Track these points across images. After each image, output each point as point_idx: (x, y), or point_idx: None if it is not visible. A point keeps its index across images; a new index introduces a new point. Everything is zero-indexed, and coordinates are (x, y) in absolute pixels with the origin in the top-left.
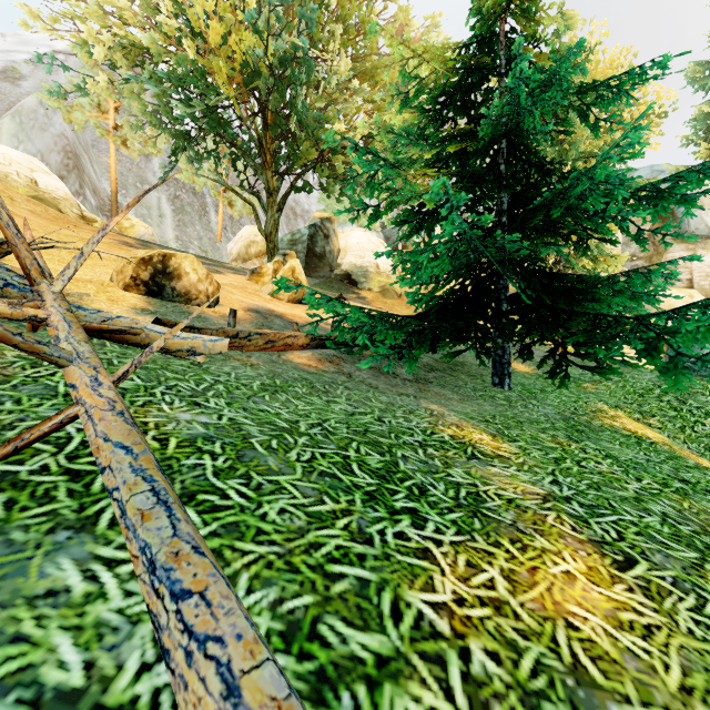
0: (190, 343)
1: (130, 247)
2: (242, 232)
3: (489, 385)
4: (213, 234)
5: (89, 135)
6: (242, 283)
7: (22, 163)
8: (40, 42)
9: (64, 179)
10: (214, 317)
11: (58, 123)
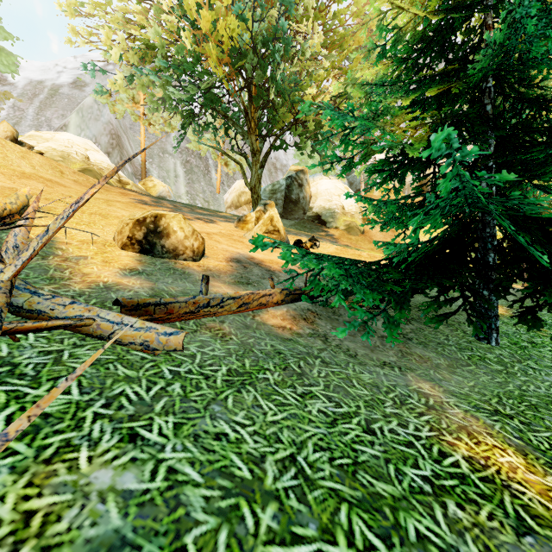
0: (142, 336)
1: (143, 205)
2: (235, 185)
3: (473, 339)
4: (213, 188)
5: (128, 121)
6: (230, 230)
7: (80, 145)
8: (98, 59)
9: (110, 154)
10: (197, 272)
11: (106, 114)
